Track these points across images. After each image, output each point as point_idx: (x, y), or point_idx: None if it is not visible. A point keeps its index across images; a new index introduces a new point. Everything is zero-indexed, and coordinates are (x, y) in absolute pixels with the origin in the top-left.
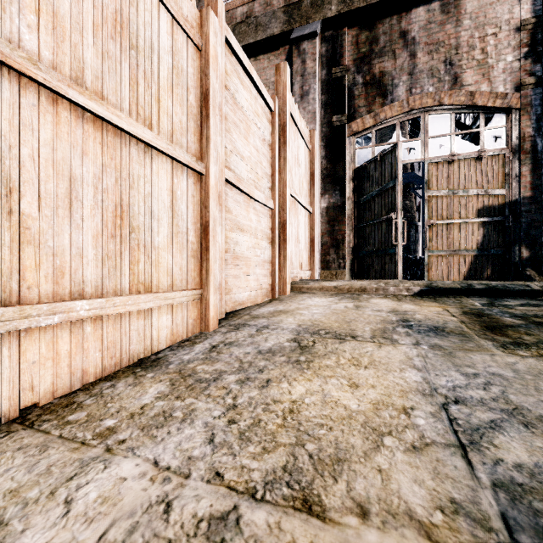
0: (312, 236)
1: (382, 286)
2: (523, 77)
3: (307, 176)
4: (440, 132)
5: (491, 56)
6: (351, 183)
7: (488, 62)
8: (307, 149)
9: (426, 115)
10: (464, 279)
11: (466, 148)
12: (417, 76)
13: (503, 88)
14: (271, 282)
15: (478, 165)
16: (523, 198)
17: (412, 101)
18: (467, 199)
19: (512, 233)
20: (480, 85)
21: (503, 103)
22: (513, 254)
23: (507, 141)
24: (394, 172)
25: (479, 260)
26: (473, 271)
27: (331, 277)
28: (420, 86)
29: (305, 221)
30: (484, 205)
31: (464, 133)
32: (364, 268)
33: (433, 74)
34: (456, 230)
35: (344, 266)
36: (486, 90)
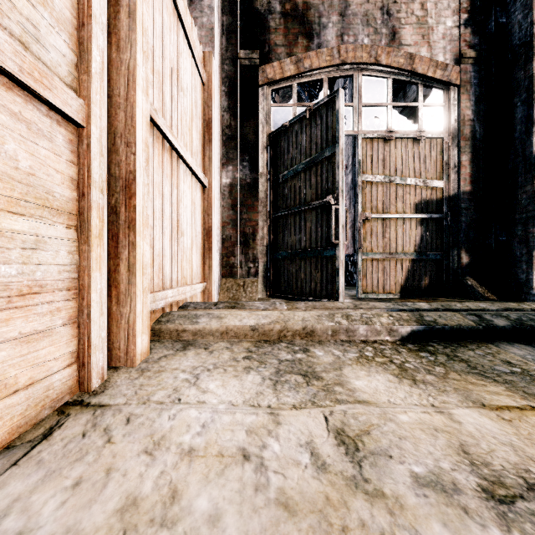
0: (208, 225)
1: (344, 324)
2: (463, 48)
3: (199, 124)
4: (375, 101)
5: (431, 15)
6: (265, 153)
7: (428, 21)
8: (199, 78)
9: (359, 75)
10: (401, 289)
11: (403, 125)
12: (350, 20)
13: (443, 57)
14: (79, 345)
15: (416, 149)
16: (463, 192)
17: (344, 51)
18: (405, 190)
19: (451, 234)
20: (420, 48)
21: (443, 75)
22: (452, 260)
23: (446, 123)
24: (332, 135)
25: (417, 265)
26: (411, 279)
27: (237, 290)
28: (353, 33)
29: (194, 197)
30: (422, 199)
31: (401, 106)
32: (284, 276)
33: (368, 21)
34: (392, 227)
35: (255, 273)
36: (426, 56)
